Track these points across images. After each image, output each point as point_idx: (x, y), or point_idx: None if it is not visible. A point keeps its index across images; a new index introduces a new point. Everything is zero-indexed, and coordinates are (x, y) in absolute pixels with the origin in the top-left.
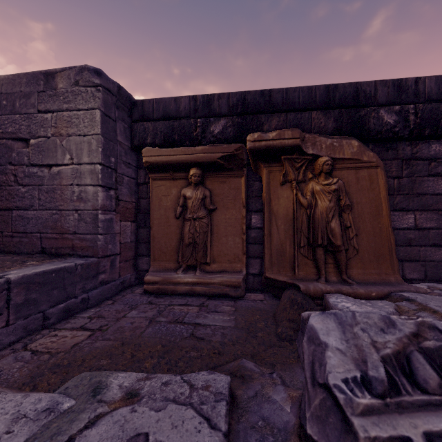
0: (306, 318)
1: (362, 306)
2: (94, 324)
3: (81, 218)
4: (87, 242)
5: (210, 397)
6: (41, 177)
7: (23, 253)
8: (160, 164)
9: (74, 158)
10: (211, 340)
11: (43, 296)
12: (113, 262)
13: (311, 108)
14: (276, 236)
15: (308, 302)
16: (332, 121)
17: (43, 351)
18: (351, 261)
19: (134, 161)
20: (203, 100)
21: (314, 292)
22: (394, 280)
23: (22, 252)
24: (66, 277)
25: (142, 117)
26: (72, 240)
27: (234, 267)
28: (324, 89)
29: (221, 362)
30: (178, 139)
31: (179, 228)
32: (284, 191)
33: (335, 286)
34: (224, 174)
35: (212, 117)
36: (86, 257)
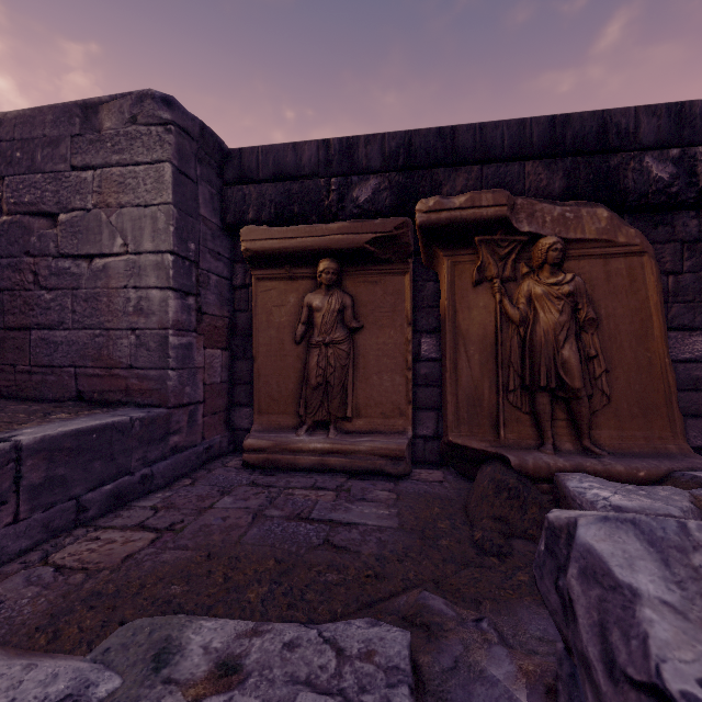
0: (561, 525)
1: (632, 497)
2: (162, 520)
3: (141, 343)
4: (150, 382)
5: (377, 677)
6: (76, 276)
7: (48, 399)
8: (270, 252)
9: (130, 243)
10: (361, 552)
11: (77, 472)
12: (193, 416)
13: (523, 155)
14: (466, 373)
15: (527, 486)
16: (560, 177)
17: (75, 568)
18: (598, 416)
19: (226, 250)
20: (340, 147)
21: (535, 469)
22: (675, 449)
23: (46, 398)
24: (116, 440)
25: (240, 177)
26: (126, 379)
27: (392, 425)
28: (546, 123)
29: (381, 594)
30: (299, 213)
31: (300, 359)
32: (479, 296)
33: (572, 459)
34: (376, 269)
35: (355, 175)
36: (149, 408)
